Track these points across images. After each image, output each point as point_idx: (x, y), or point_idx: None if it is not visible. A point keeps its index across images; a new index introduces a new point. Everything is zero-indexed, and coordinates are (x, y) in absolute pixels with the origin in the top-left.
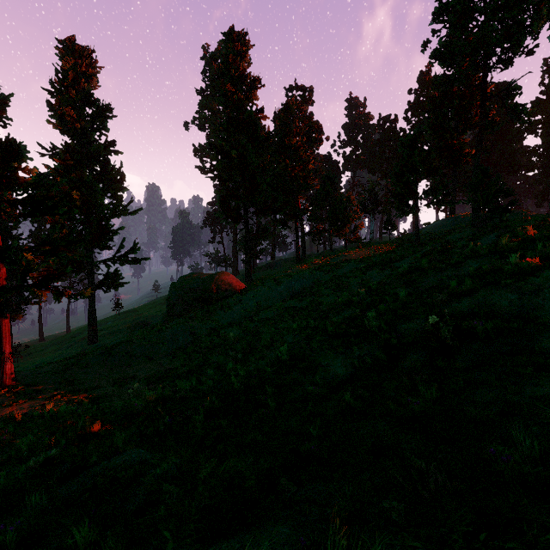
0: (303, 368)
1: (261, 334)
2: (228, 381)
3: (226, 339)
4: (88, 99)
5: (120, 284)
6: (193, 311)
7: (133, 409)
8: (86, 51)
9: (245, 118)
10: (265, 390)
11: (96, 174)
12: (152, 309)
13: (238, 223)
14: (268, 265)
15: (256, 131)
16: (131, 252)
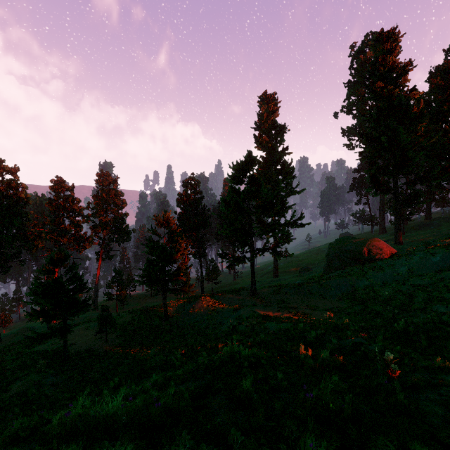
0: (449, 331)
1: (414, 297)
2: (390, 325)
3: (380, 294)
4: (273, 126)
5: (290, 239)
6: (349, 267)
7: (337, 325)
8: (272, 96)
9: (394, 105)
10: (419, 336)
11: (278, 171)
12: (309, 258)
13: (387, 193)
14: (421, 224)
15: (407, 112)
16: (299, 219)
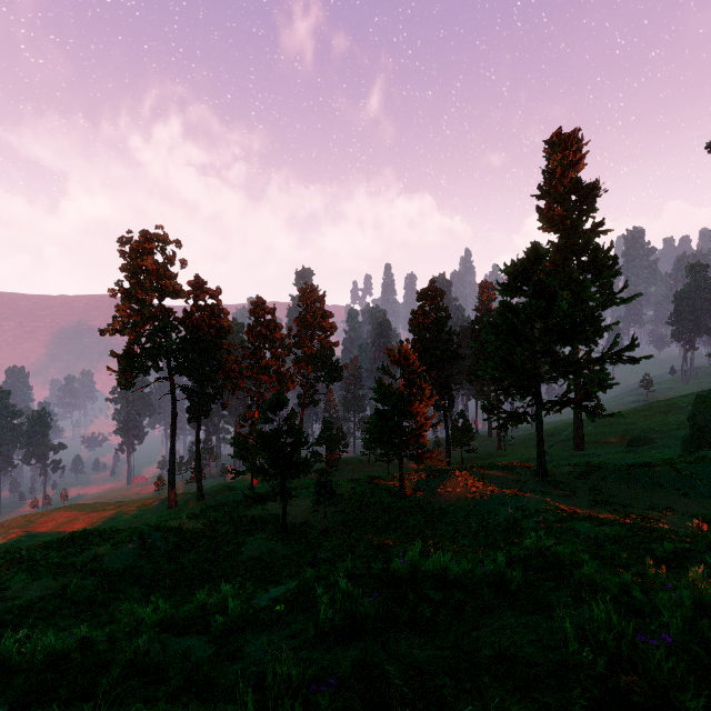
0: None
1: None
2: None
3: None
4: (574, 187)
5: (608, 385)
6: None
7: None
8: (571, 136)
9: None
10: None
11: (583, 265)
12: (649, 419)
13: None
14: None
15: None
16: (627, 349)
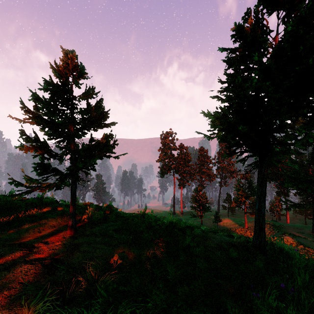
0: None
1: None
2: None
3: None
4: None
5: None
6: None
7: None
8: None
9: None
10: None
11: None
12: None
13: None
14: None
15: None
16: None
